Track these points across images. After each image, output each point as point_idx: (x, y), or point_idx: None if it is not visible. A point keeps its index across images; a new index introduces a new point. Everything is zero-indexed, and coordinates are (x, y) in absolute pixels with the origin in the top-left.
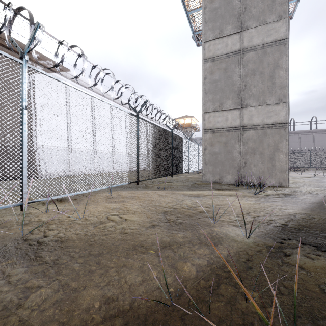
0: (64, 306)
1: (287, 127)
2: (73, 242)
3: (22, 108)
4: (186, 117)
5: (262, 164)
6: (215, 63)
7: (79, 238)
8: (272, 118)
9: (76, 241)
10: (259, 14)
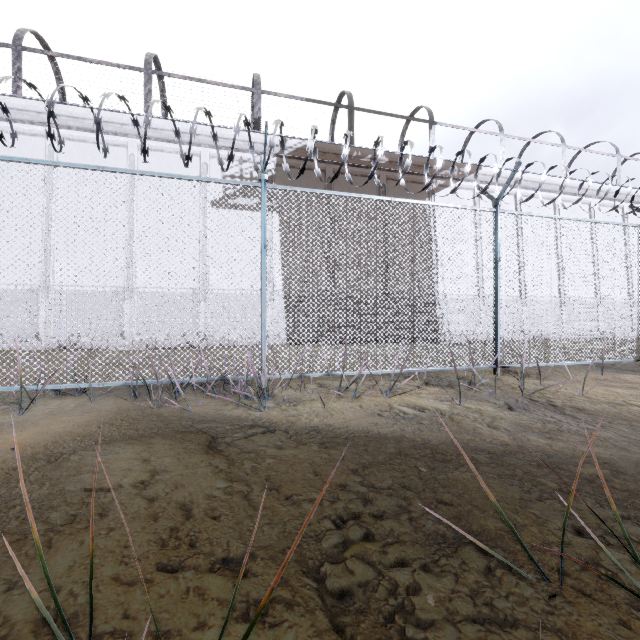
0: (637, 445)
1: None
2: (594, 412)
3: (495, 261)
4: None
5: None
6: None
7: (598, 410)
8: None
9: (598, 412)
10: None
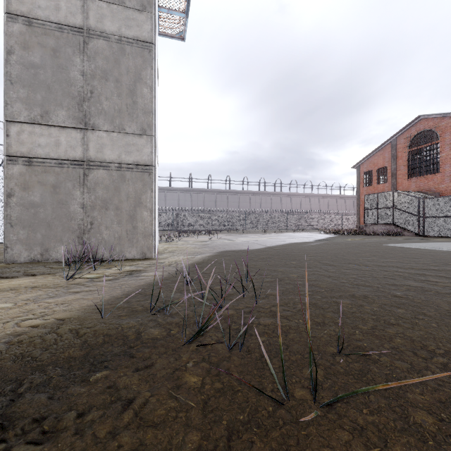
0: None
1: (152, 171)
2: None
3: None
4: None
5: (118, 225)
6: (34, 31)
7: None
8: (133, 156)
9: None
10: None
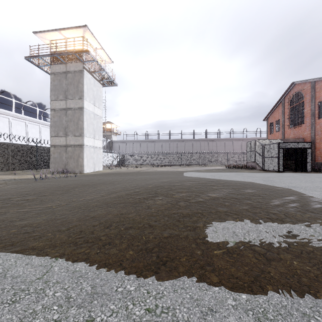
0: None
1: (83, 147)
2: None
3: None
4: (107, 123)
5: (74, 163)
6: (55, 112)
7: None
8: (77, 142)
9: None
10: (73, 94)
